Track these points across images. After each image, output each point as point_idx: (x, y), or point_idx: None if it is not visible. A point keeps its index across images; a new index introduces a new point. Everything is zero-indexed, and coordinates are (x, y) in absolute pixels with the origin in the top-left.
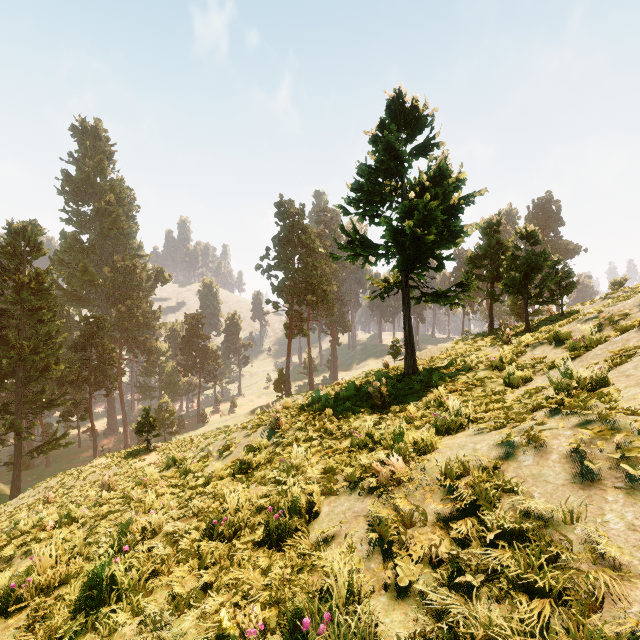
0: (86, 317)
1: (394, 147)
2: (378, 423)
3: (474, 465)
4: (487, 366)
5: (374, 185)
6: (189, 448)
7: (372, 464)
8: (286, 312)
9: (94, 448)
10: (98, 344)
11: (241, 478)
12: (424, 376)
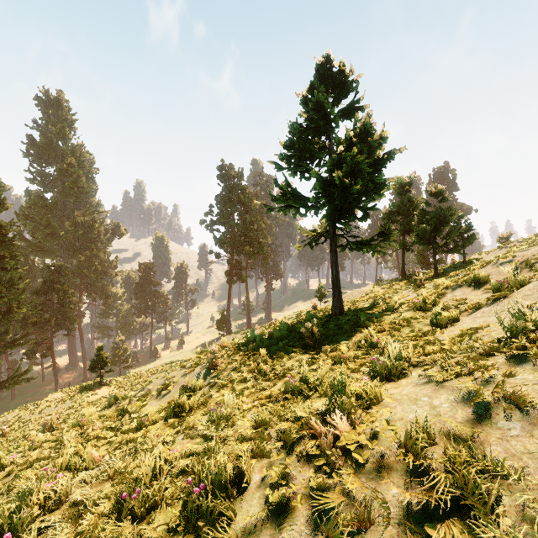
0: (48, 265)
1: (323, 107)
2: (311, 363)
3: (438, 430)
4: (410, 307)
5: (304, 143)
6: (137, 383)
7: (310, 421)
8: (227, 261)
9: (55, 382)
10: (59, 289)
11: (173, 423)
12: (351, 317)
